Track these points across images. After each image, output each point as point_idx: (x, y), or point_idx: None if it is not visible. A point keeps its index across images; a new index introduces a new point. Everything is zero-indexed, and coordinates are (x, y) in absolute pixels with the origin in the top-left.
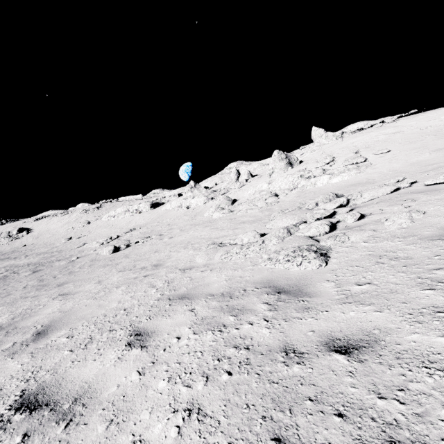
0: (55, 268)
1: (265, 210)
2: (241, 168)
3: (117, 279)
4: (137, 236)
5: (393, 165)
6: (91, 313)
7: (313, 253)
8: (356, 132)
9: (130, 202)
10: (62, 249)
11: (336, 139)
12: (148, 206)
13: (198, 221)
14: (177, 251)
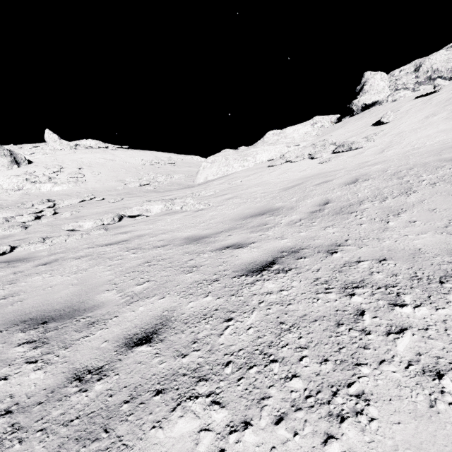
0: None
1: None
2: None
3: None
4: None
5: (96, 185)
6: None
7: (19, 226)
8: (89, 147)
9: None
10: None
11: (71, 149)
12: None
13: None
14: None
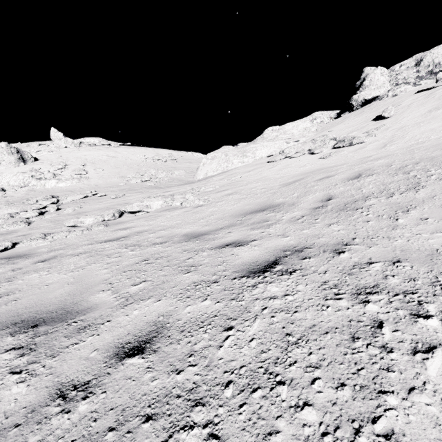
0: None
1: None
2: None
3: None
4: None
5: (99, 181)
6: None
7: (23, 222)
8: (92, 145)
9: None
10: None
11: (75, 146)
12: None
13: None
14: None
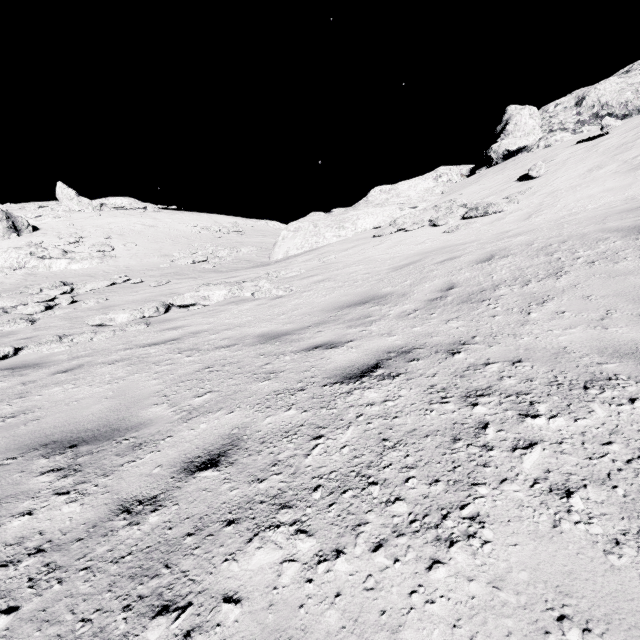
0: None
1: None
2: None
3: None
4: None
5: (131, 261)
6: None
7: (24, 320)
8: (119, 208)
9: None
10: None
11: (94, 210)
12: None
13: None
14: None
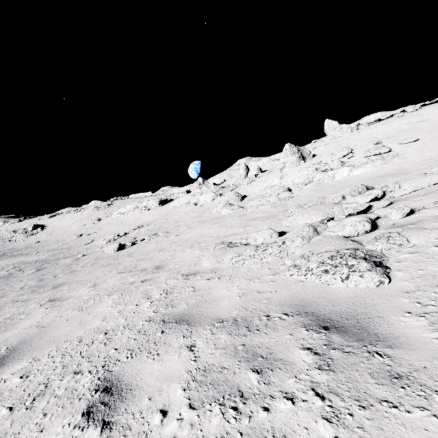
0: (59, 267)
1: (278, 206)
2: (250, 164)
3: (113, 283)
4: (143, 234)
5: (426, 154)
6: (67, 333)
7: (364, 262)
8: (373, 123)
9: (140, 199)
10: (71, 246)
11: (351, 132)
12: (156, 203)
13: (205, 218)
14: (182, 250)
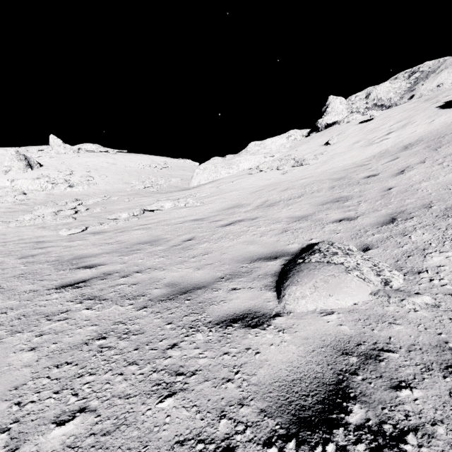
0: None
1: (20, 204)
2: None
3: None
4: None
5: (107, 187)
6: None
7: (71, 217)
8: (90, 151)
9: None
10: None
11: (74, 153)
12: None
13: None
14: None
